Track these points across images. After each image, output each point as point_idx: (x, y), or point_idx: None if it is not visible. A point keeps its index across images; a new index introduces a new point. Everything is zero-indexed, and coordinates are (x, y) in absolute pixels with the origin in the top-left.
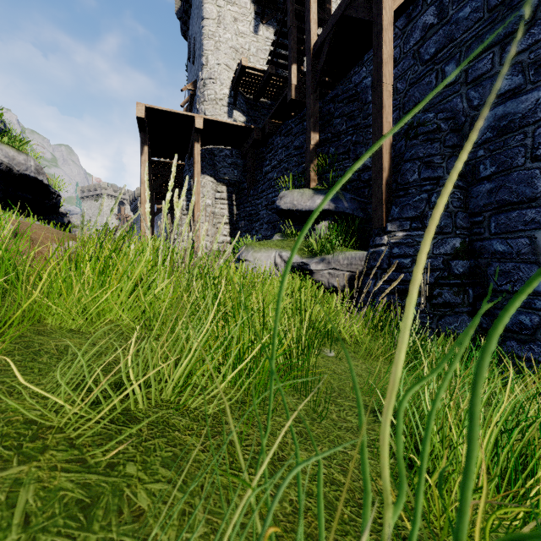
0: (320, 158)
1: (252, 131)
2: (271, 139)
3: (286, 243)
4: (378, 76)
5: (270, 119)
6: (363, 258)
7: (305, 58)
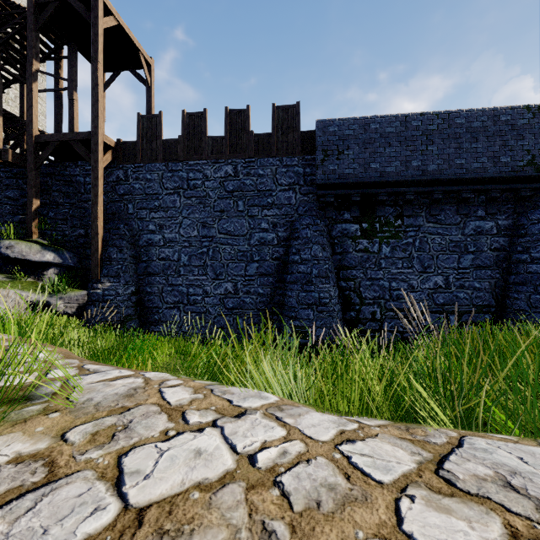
0: (41, 217)
1: None
2: None
3: (21, 285)
4: (95, 200)
5: None
6: (86, 295)
7: None
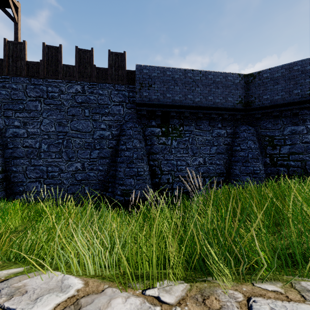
0: None
1: None
2: None
3: None
4: None
5: None
6: None
7: None
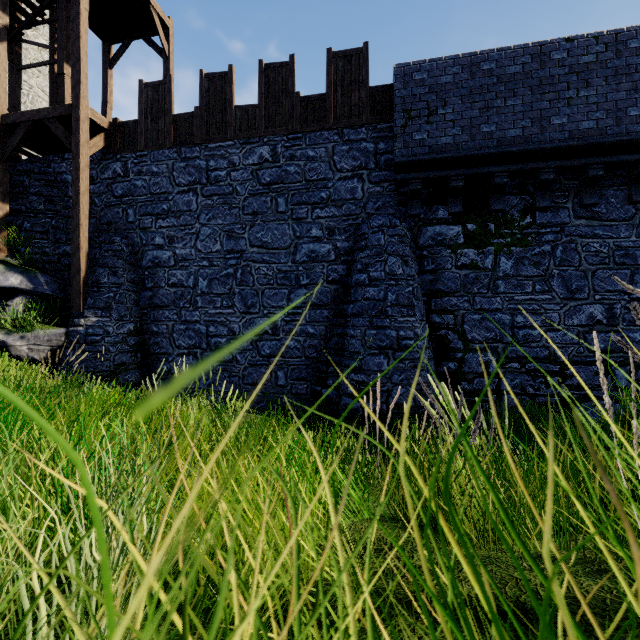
0: (12, 229)
1: None
2: None
3: None
4: (77, 200)
5: None
6: (63, 334)
7: None
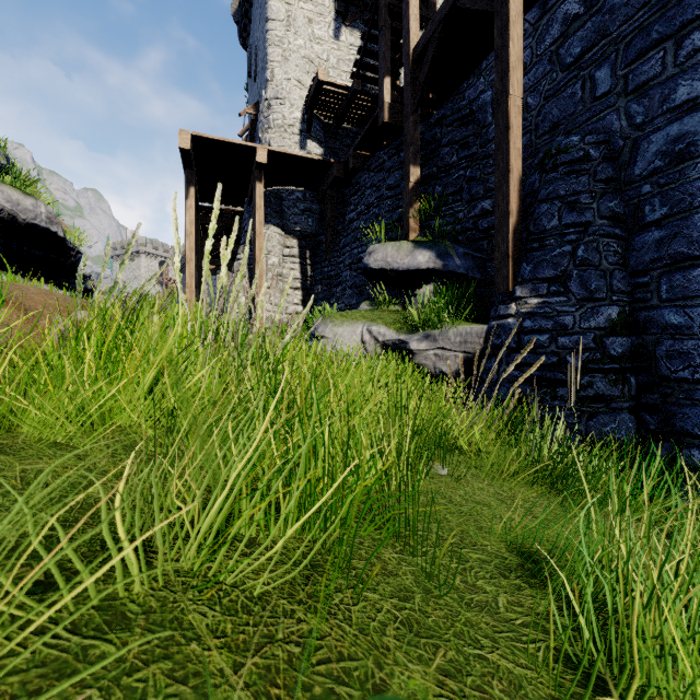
0: (423, 200)
1: (331, 166)
2: (357, 176)
3: (378, 314)
4: (502, 86)
5: (355, 150)
6: (481, 334)
7: (401, 71)
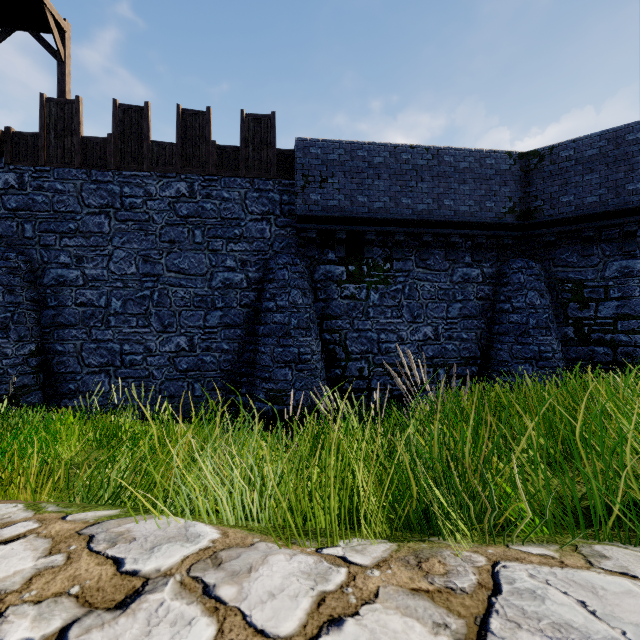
0: None
1: None
2: None
3: None
4: None
5: None
6: None
7: None
